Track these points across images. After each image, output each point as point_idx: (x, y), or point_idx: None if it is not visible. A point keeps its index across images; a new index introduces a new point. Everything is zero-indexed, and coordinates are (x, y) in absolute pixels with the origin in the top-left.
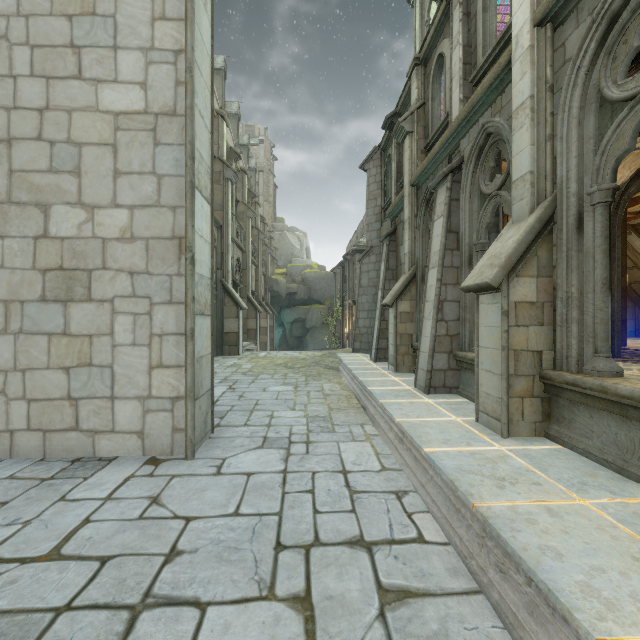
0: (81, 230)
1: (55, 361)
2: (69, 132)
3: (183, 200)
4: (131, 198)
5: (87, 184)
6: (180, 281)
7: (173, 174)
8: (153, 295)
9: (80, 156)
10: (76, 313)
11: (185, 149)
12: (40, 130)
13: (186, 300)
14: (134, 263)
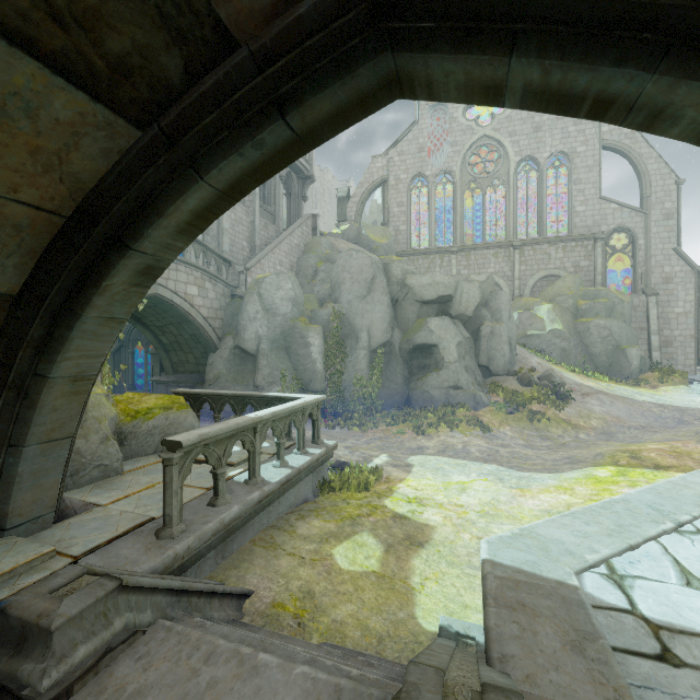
0: (669, 334)
1: (664, 358)
2: (667, 317)
3: (692, 328)
4: (680, 328)
5: (671, 326)
6: (692, 343)
7: (690, 323)
8: (685, 346)
9: (669, 321)
10: (668, 349)
11: (694, 319)
12: (661, 317)
13: (695, 347)
14: (681, 340)
